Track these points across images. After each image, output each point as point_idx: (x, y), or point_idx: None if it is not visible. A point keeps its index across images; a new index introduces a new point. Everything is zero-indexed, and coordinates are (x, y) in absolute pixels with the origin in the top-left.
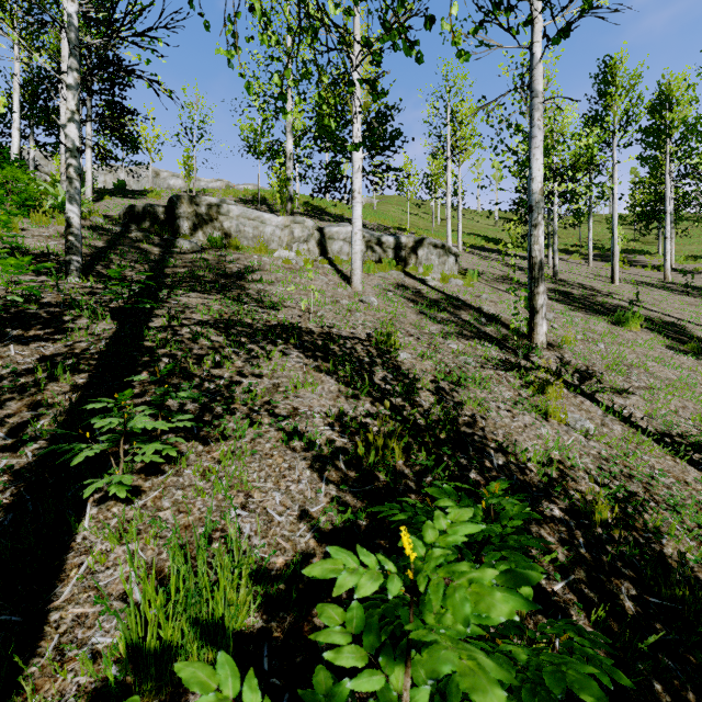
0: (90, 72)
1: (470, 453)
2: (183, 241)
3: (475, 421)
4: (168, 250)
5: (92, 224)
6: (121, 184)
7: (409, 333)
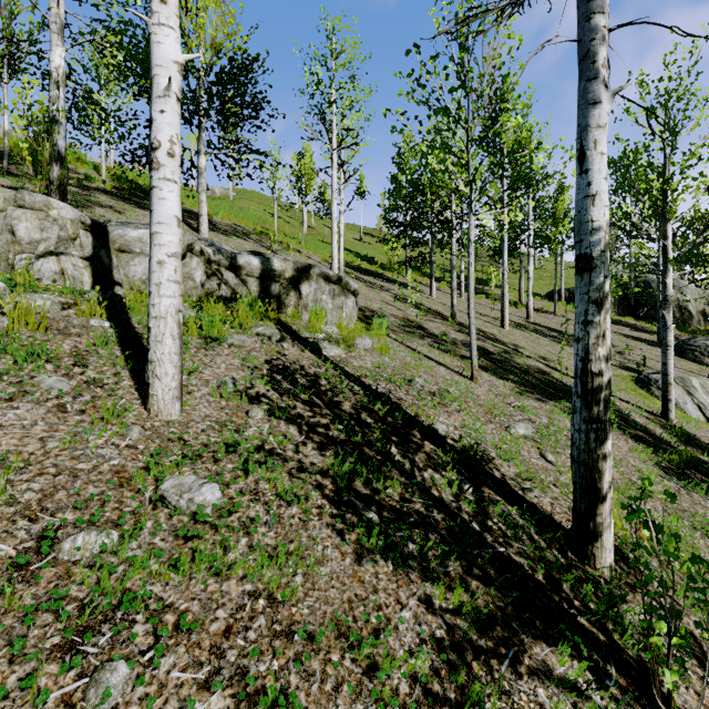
0: None
1: None
2: None
3: None
4: None
5: None
6: None
7: None
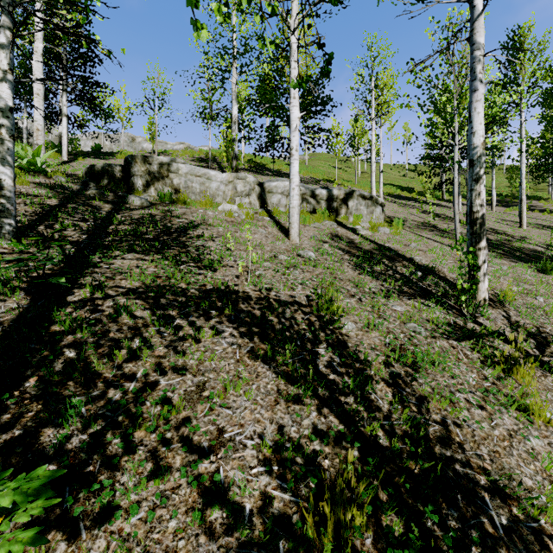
0: (18, 28)
1: (458, 504)
2: (134, 198)
3: (449, 432)
4: (118, 206)
5: (54, 182)
6: (97, 147)
7: (350, 294)
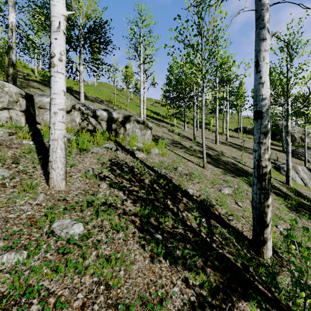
0: None
1: None
2: None
3: None
4: None
5: None
6: None
7: None
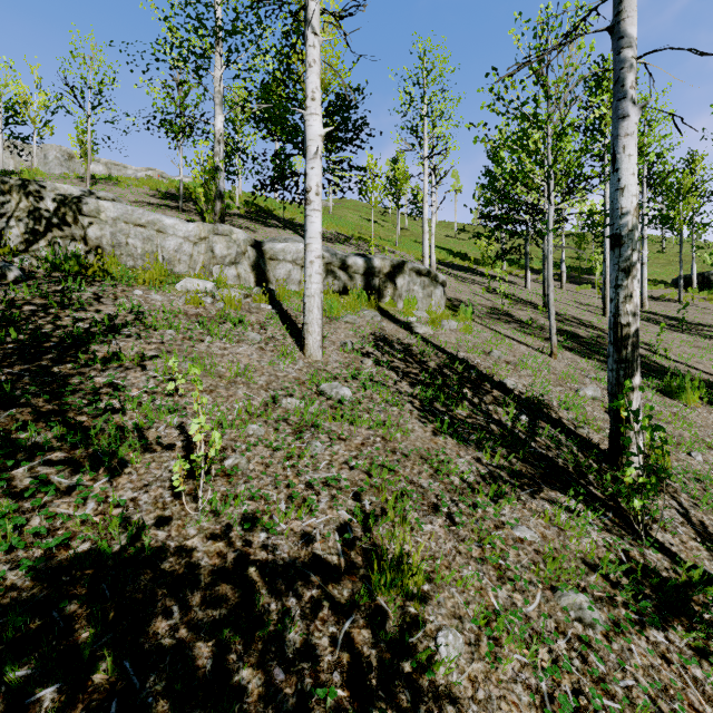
0: None
1: None
2: None
3: None
4: None
5: None
6: None
7: (429, 501)
